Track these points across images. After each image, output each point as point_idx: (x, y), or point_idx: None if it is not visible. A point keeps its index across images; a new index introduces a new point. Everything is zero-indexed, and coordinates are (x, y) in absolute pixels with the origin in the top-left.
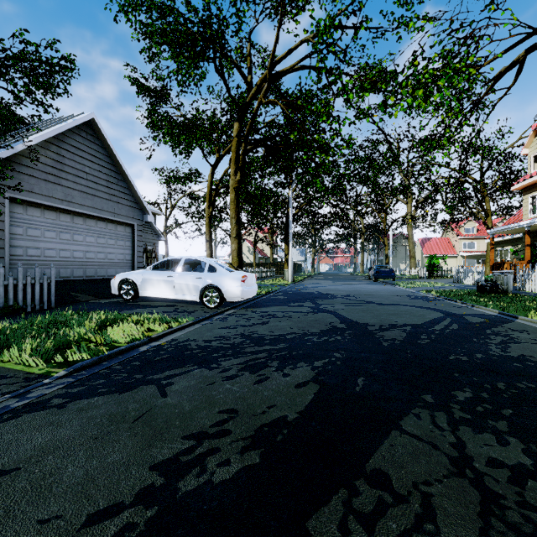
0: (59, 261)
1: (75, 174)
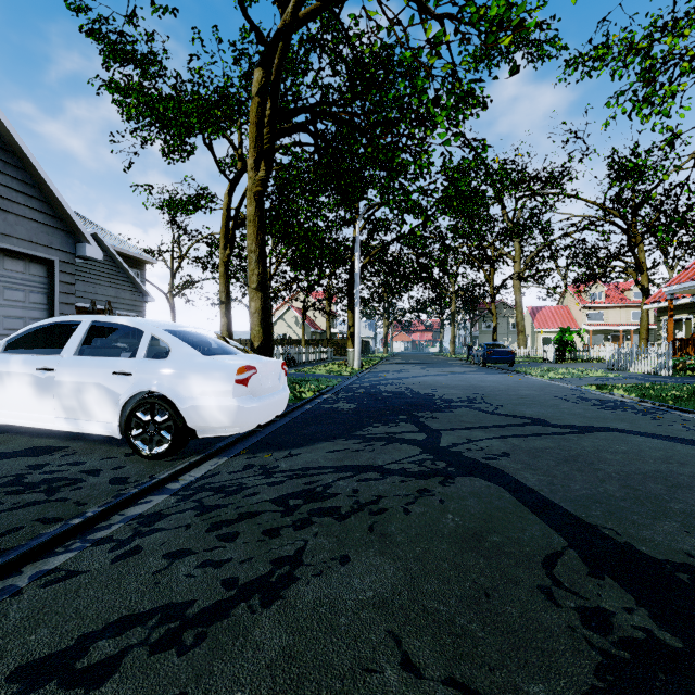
0: None
1: None
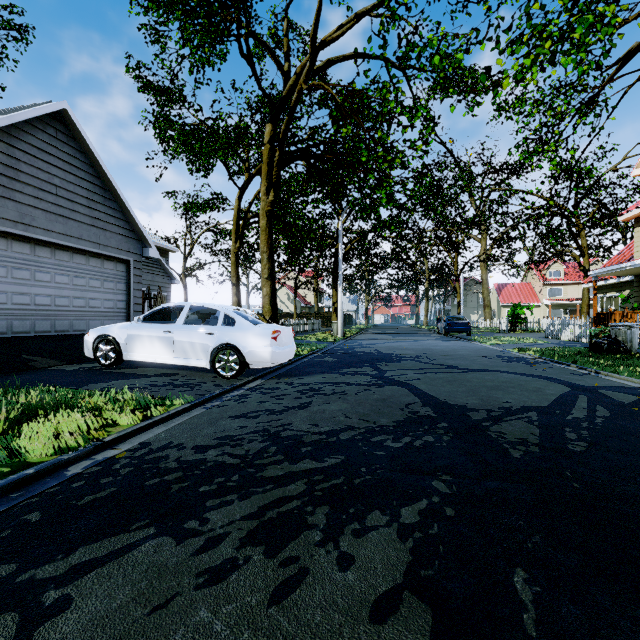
0: (12, 309)
1: (37, 186)
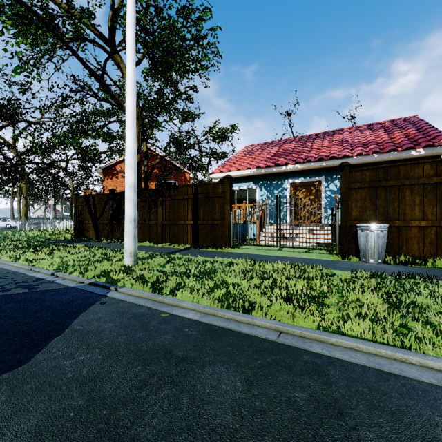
0: None
1: None
